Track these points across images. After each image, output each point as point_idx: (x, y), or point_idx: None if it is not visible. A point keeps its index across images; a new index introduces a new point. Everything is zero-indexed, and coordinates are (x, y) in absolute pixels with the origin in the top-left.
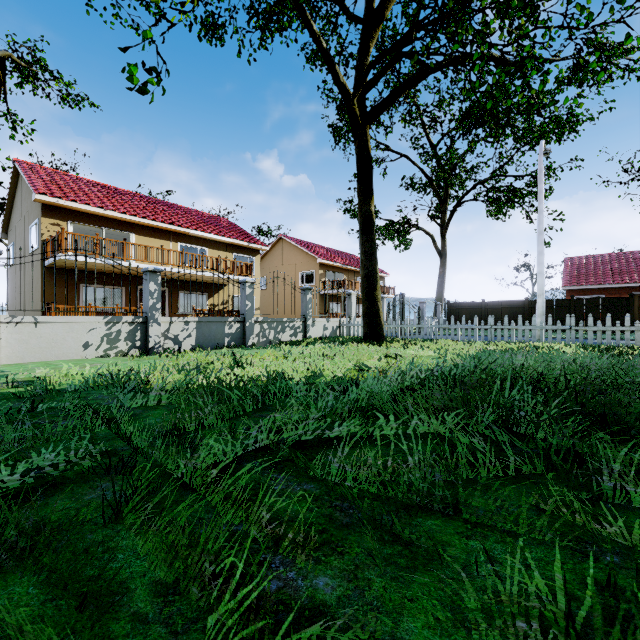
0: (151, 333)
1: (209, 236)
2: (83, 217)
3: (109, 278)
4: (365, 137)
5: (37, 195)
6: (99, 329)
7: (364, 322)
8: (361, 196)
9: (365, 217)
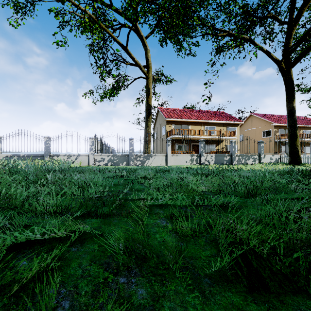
0: (201, 159)
1: (216, 122)
2: (176, 122)
3: (183, 141)
4: (289, 74)
5: (166, 118)
6: (189, 157)
7: (289, 156)
8: (287, 100)
9: (289, 109)
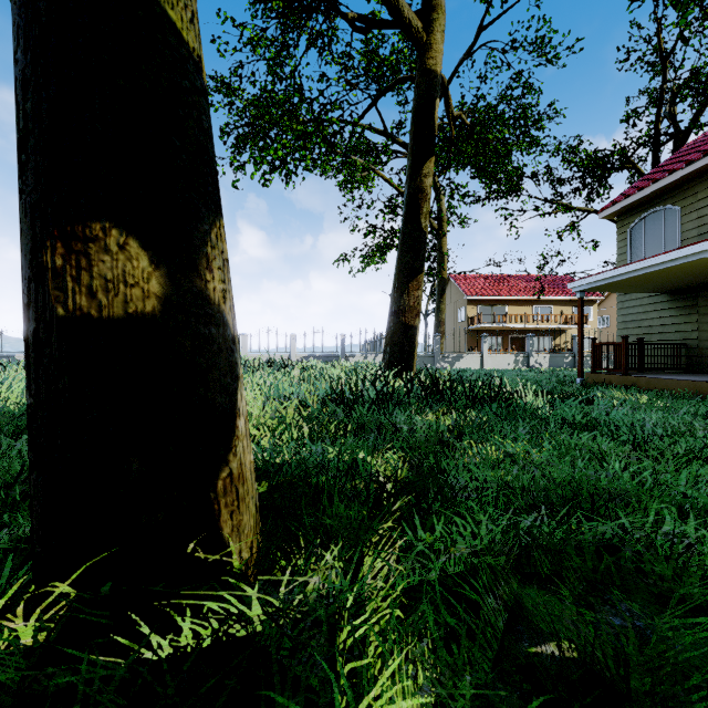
0: (530, 361)
1: (553, 298)
2: (483, 302)
3: (495, 332)
4: None
5: (467, 297)
6: (512, 359)
7: None
8: None
9: None
